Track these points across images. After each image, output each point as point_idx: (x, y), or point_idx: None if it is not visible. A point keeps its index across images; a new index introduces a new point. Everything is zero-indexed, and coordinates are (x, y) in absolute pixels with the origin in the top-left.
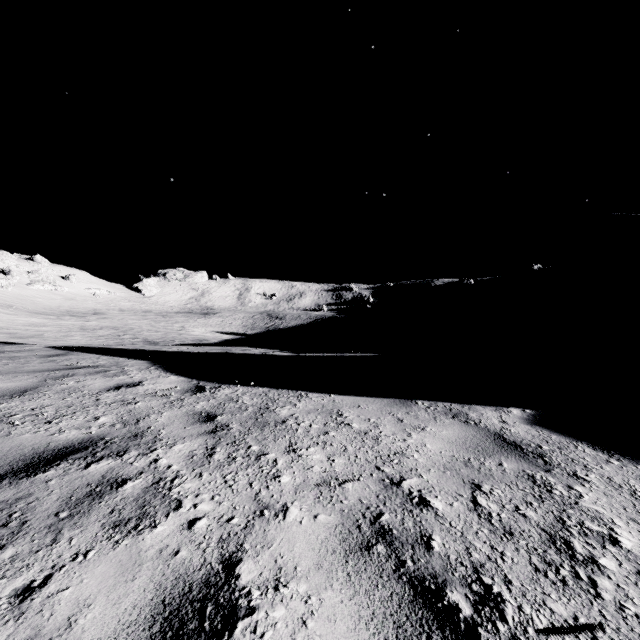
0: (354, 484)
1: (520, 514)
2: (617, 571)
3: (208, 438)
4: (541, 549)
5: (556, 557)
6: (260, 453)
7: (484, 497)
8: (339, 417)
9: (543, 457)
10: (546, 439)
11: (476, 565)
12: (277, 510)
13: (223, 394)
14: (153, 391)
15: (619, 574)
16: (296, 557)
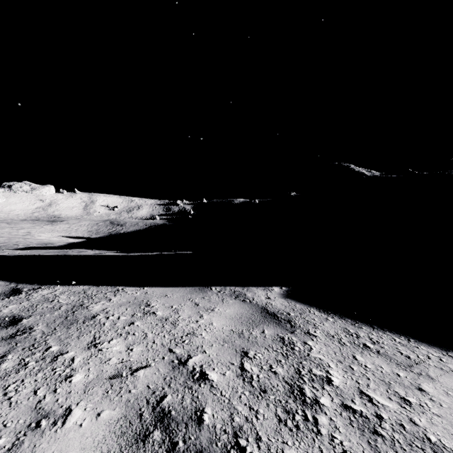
0: (146, 370)
1: (272, 372)
2: (330, 406)
3: (2, 345)
4: (284, 400)
5: (293, 405)
6: (58, 353)
7: (249, 362)
8: (147, 307)
9: (290, 322)
10: (293, 308)
11: (236, 429)
12: (57, 416)
13: (40, 295)
14: None
15: (331, 409)
16: None
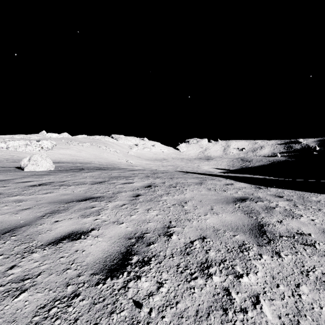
0: None
1: None
2: None
3: (289, 202)
4: None
5: None
6: (318, 209)
7: None
8: None
9: None
10: None
11: None
12: None
13: (273, 190)
14: (242, 187)
15: None
16: None
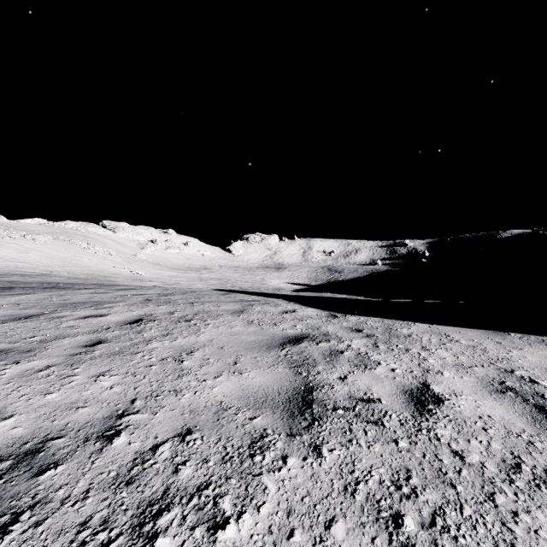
0: (479, 368)
1: None
2: None
3: (368, 339)
4: None
5: None
6: (406, 349)
7: None
8: (448, 337)
9: None
10: None
11: None
12: (436, 372)
13: (353, 319)
14: (308, 315)
15: None
16: (459, 388)
